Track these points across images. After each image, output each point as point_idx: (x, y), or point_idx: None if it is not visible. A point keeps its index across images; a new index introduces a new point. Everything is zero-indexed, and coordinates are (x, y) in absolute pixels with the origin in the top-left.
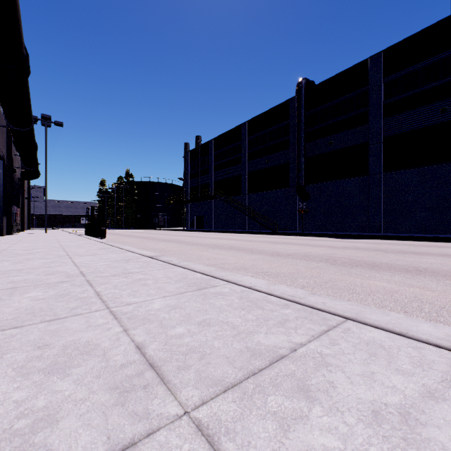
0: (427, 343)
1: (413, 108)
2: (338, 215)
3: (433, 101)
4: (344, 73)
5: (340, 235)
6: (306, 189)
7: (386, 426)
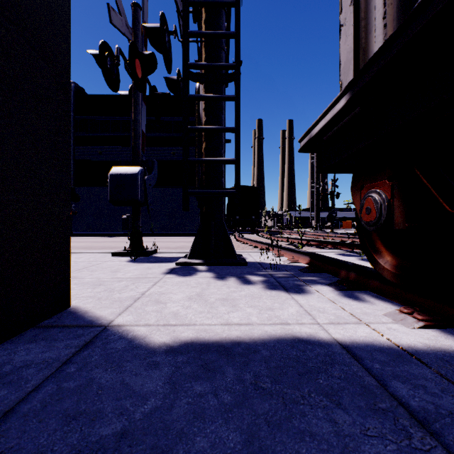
0: (98, 253)
1: (158, 145)
2: (107, 217)
3: (169, 145)
4: (113, 97)
5: (107, 234)
6: (76, 190)
7: (77, 258)
